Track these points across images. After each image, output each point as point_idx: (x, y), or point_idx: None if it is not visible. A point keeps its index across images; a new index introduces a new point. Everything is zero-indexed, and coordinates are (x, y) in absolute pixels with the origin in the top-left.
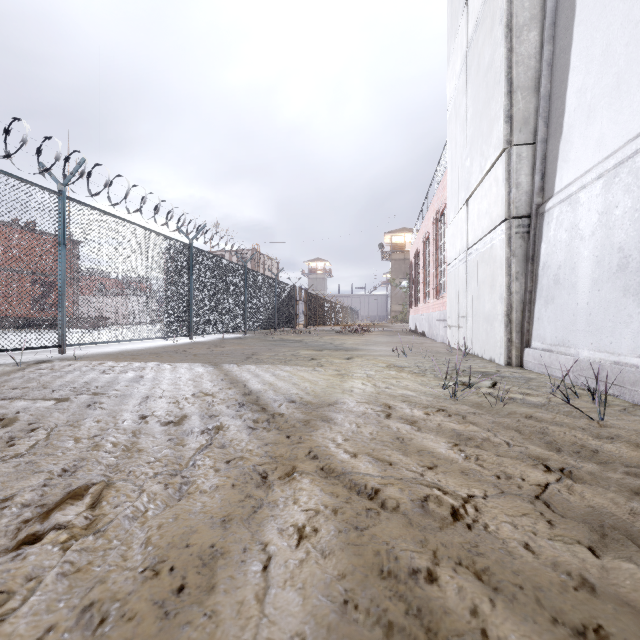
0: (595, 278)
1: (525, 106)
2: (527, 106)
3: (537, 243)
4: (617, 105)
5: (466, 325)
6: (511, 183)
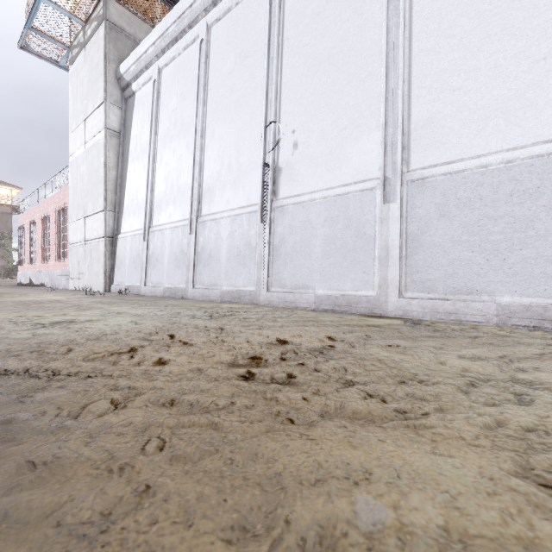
0: (129, 263)
1: (112, 197)
2: (112, 197)
3: (116, 248)
4: (135, 218)
5: (85, 277)
6: (107, 224)
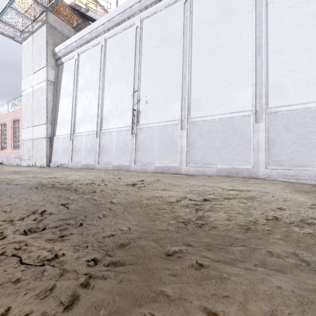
0: (61, 152)
1: (50, 117)
2: (51, 117)
3: (53, 143)
4: (64, 128)
5: (33, 159)
6: (47, 131)
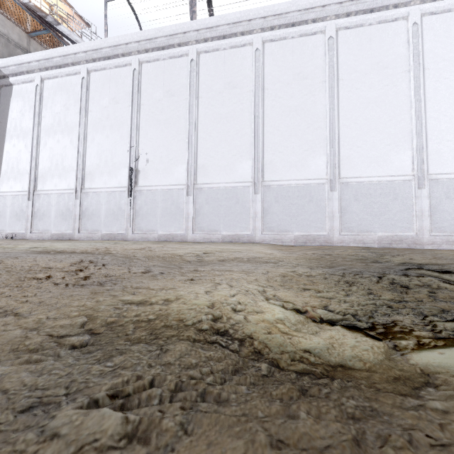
0: (11, 216)
1: None
2: None
3: None
4: (15, 182)
5: None
6: None
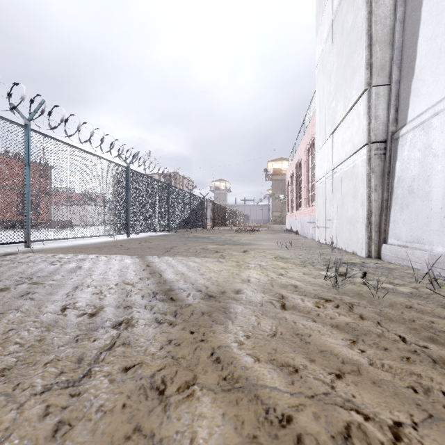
0: None
1: (382, 55)
2: (383, 55)
3: (392, 162)
4: None
5: (332, 226)
6: (371, 116)
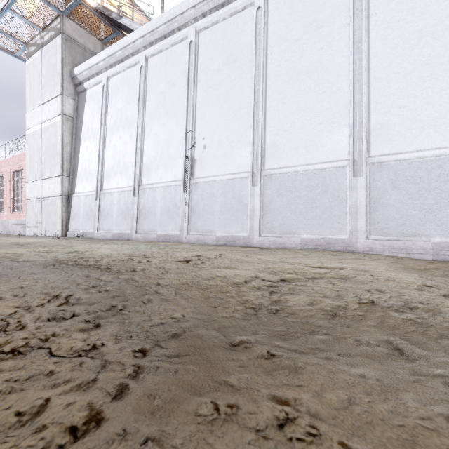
0: (83, 216)
1: (67, 166)
2: (68, 166)
3: (71, 204)
4: (87, 183)
5: (42, 226)
6: (63, 186)
